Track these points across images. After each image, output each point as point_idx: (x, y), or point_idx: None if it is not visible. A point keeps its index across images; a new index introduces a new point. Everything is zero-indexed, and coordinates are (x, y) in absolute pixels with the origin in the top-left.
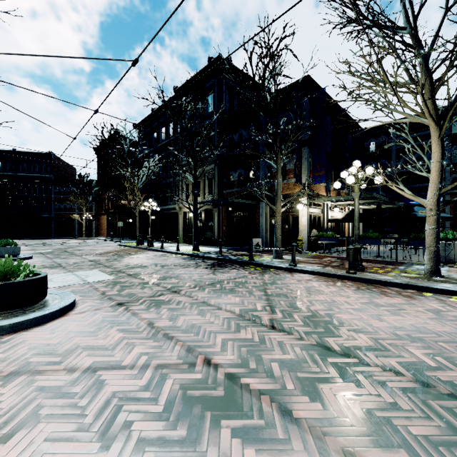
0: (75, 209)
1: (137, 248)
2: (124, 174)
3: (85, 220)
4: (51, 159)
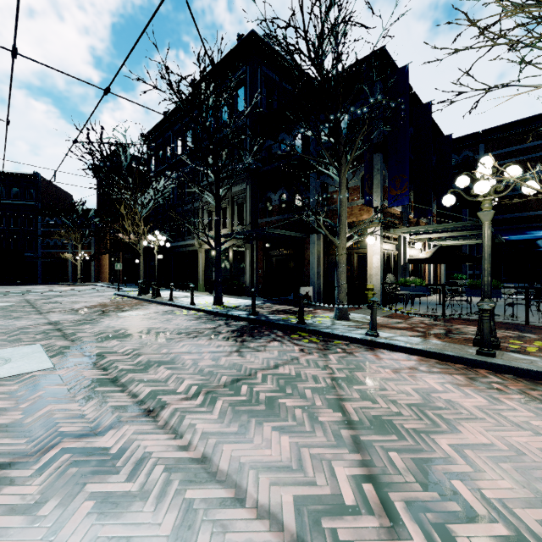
0: (68, 247)
1: (138, 300)
2: (123, 198)
3: (80, 260)
4: (36, 182)
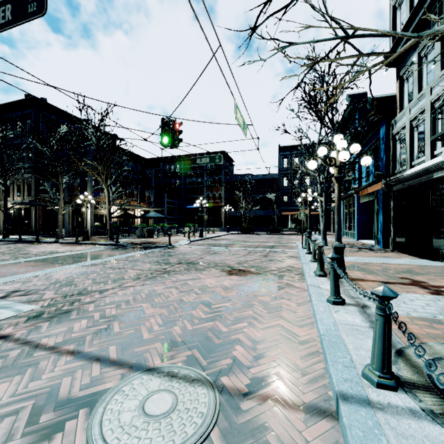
0: None
1: None
2: None
3: None
4: None
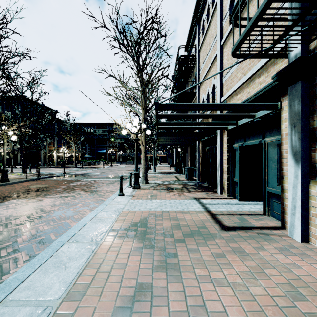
0: None
1: None
2: None
3: None
4: None
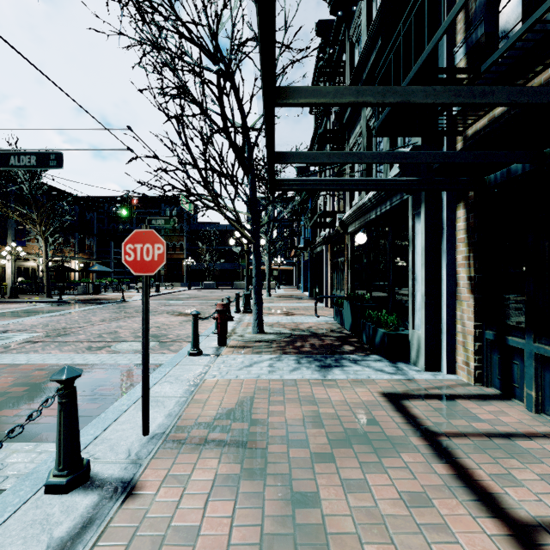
0: None
1: None
2: None
3: None
4: None
